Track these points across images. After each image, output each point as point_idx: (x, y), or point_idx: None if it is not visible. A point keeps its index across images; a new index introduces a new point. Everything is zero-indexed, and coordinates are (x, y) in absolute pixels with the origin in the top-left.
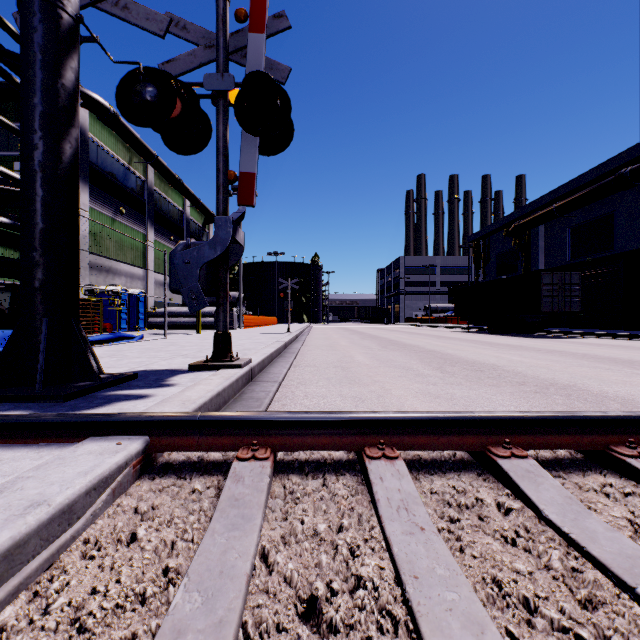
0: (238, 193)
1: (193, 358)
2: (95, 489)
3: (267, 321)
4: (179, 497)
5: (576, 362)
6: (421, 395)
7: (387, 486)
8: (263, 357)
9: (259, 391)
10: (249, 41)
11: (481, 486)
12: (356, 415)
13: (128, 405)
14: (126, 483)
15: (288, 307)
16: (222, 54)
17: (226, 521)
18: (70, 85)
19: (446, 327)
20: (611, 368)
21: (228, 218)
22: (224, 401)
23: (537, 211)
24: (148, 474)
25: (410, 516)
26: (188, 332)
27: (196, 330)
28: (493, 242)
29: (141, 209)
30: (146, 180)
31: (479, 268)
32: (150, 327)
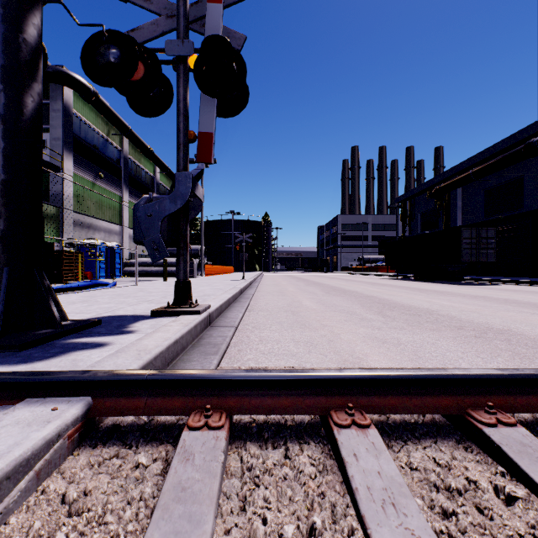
0: (197, 151)
1: (157, 304)
2: (9, 478)
3: (225, 270)
4: (117, 478)
5: (501, 307)
6: (369, 340)
7: (364, 467)
8: (221, 303)
9: (216, 336)
10: (207, 10)
11: (468, 461)
12: (320, 374)
13: (83, 355)
14: (58, 459)
15: (243, 258)
16: (182, 22)
17: (168, 526)
18: (32, 41)
19: (377, 275)
20: (536, 312)
21: (188, 174)
22: (182, 348)
23: (456, 176)
24: (88, 442)
25: (400, 517)
26: (157, 279)
27: (164, 278)
28: (417, 202)
29: (118, 174)
30: (122, 150)
31: (405, 225)
32: (125, 275)
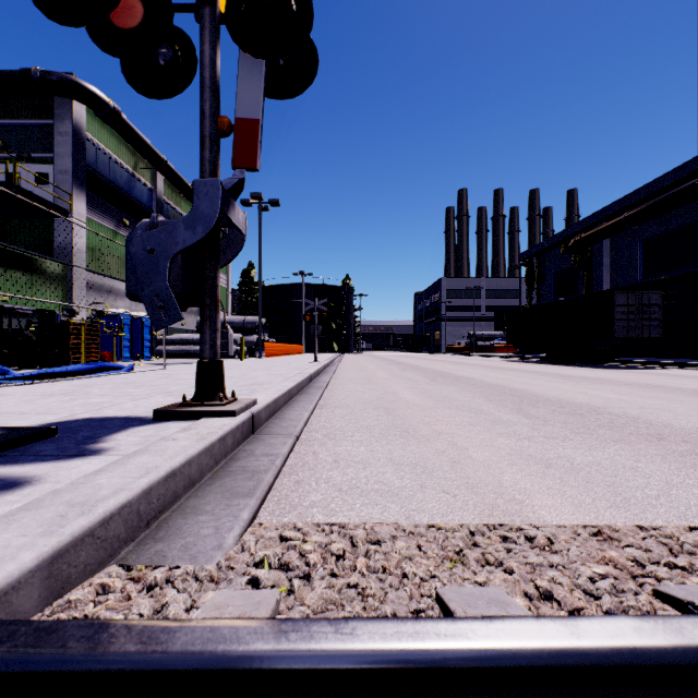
0: (233, 150)
1: (177, 397)
2: None
3: (292, 349)
4: None
5: (697, 401)
6: (520, 460)
7: None
8: (276, 396)
9: (260, 455)
10: None
11: None
12: (515, 648)
13: None
14: None
15: (315, 332)
16: None
17: None
18: None
19: (495, 356)
20: None
21: (214, 181)
22: (188, 482)
23: (602, 223)
24: None
25: None
26: None
27: None
28: (549, 260)
29: None
30: (154, 189)
31: (532, 289)
32: (159, 356)
